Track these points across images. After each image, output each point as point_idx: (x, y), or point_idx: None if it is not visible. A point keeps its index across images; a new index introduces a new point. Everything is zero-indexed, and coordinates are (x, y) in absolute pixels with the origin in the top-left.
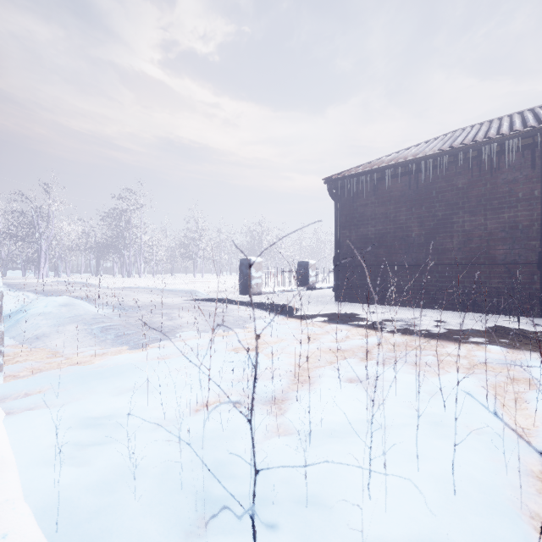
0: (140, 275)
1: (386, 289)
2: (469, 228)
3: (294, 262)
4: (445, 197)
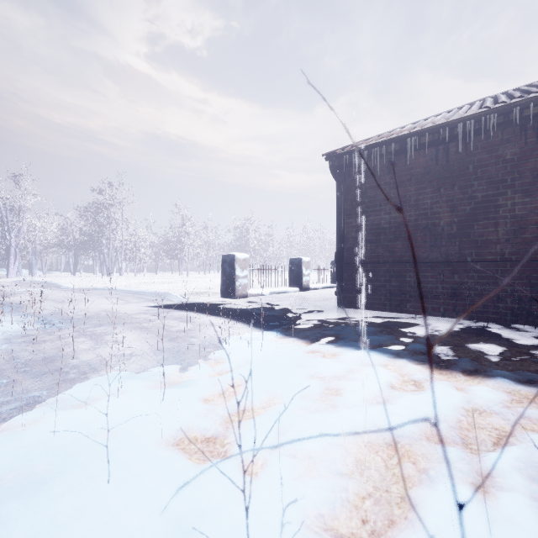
0: (121, 273)
1: (405, 292)
2: (522, 212)
3: (283, 259)
4: (486, 173)
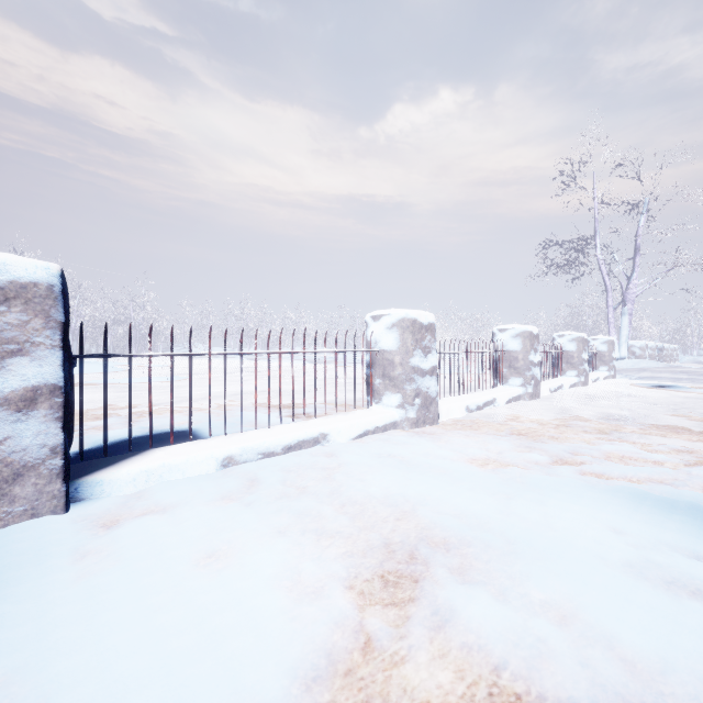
0: None
1: None
2: None
3: None
4: None
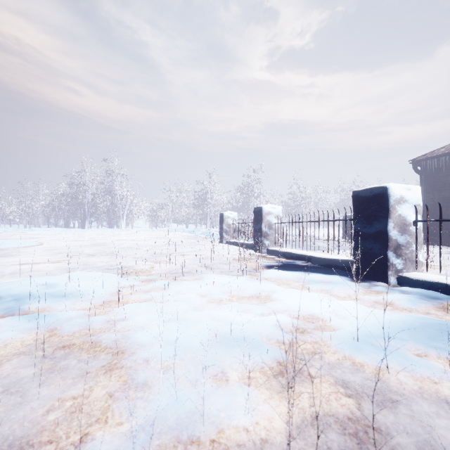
0: None
1: None
2: None
3: None
4: None
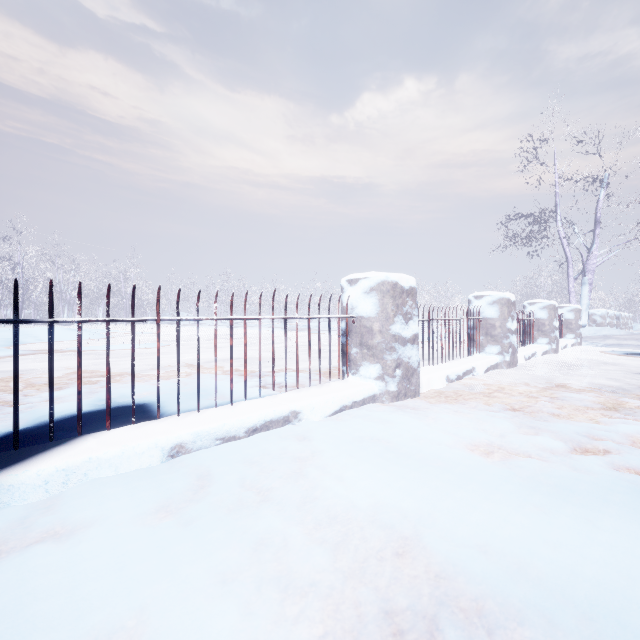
0: None
1: None
2: None
3: None
4: None
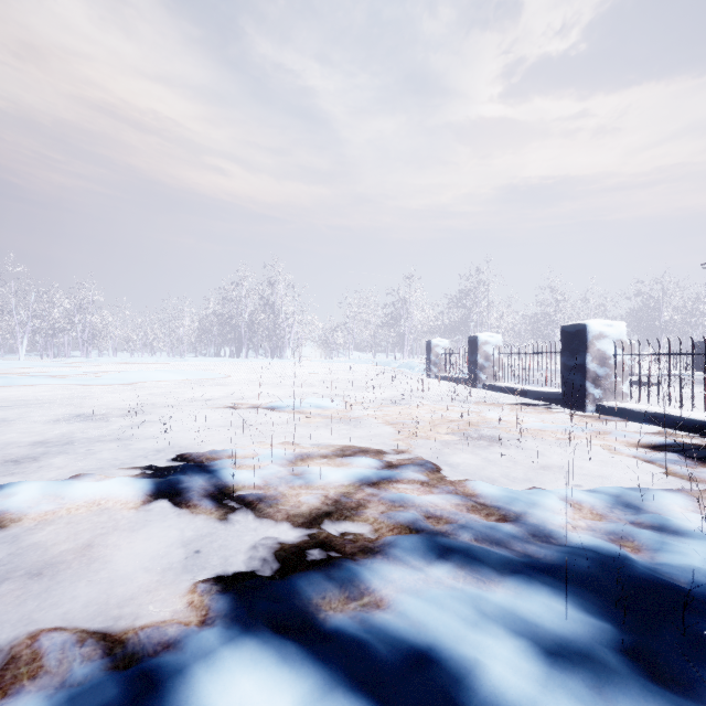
0: None
1: None
2: None
3: None
4: None
